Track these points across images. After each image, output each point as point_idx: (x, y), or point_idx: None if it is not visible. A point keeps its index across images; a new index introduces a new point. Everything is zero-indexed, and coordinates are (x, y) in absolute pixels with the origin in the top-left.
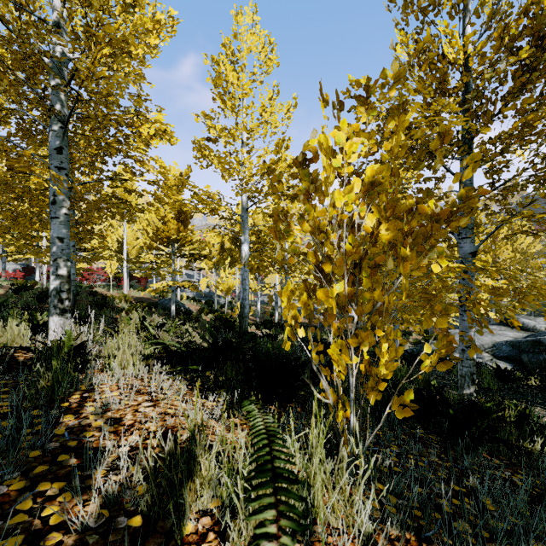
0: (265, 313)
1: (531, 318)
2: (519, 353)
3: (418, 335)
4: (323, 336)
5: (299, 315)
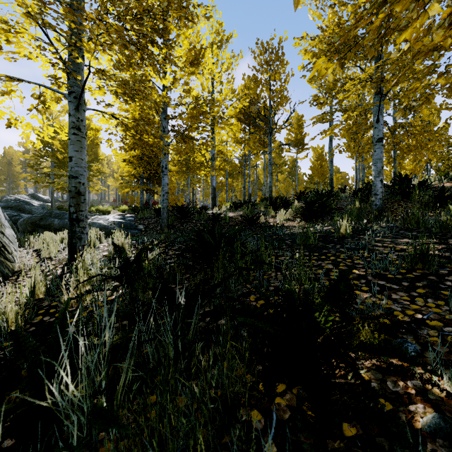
0: None
1: None
2: None
3: None
4: None
5: None
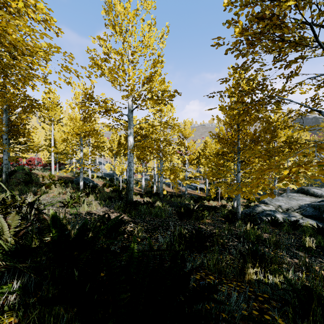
0: (148, 186)
1: (318, 188)
2: (320, 213)
3: (243, 199)
4: (185, 201)
5: (169, 187)
